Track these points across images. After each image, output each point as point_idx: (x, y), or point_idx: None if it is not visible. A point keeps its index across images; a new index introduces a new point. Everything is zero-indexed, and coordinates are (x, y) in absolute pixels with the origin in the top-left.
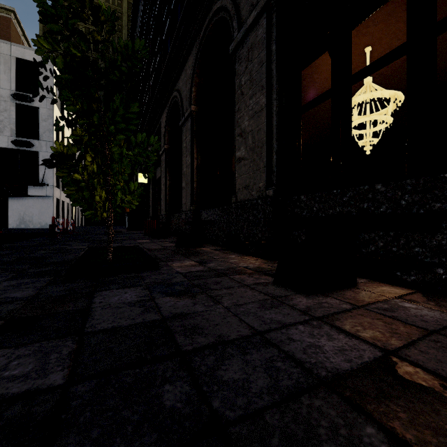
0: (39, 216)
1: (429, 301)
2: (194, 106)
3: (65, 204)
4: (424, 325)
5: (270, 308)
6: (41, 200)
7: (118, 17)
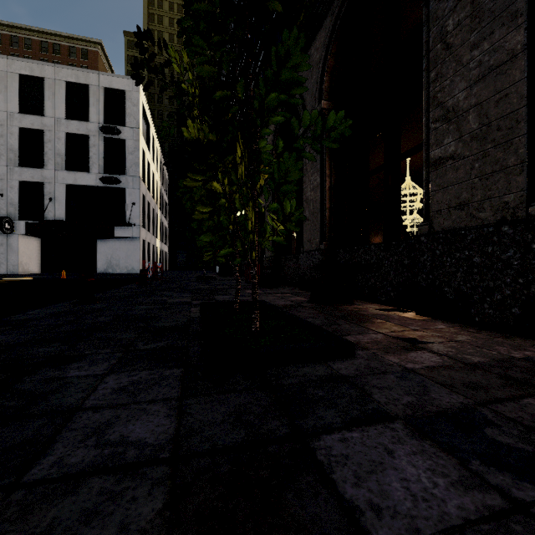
0: (126, 260)
1: None
2: (326, 102)
3: (150, 246)
4: None
5: None
6: (128, 241)
7: None
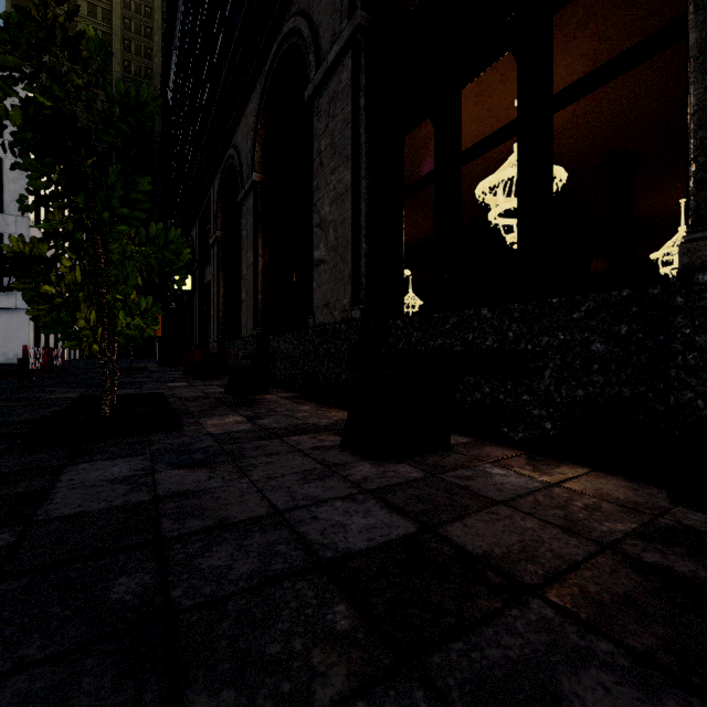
0: (3, 343)
1: (528, 465)
2: (258, 174)
3: None
4: (496, 494)
5: (314, 480)
6: (7, 315)
7: (111, 53)
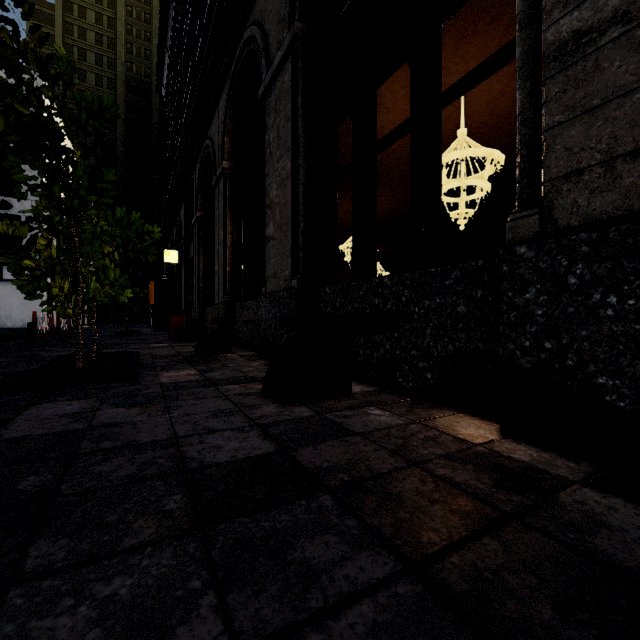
0: (21, 310)
1: (406, 408)
2: (227, 162)
3: None
4: (359, 428)
5: (220, 417)
6: None
7: (76, 69)
